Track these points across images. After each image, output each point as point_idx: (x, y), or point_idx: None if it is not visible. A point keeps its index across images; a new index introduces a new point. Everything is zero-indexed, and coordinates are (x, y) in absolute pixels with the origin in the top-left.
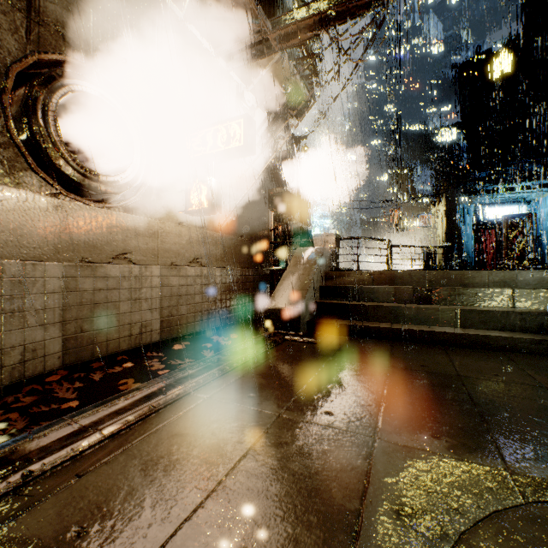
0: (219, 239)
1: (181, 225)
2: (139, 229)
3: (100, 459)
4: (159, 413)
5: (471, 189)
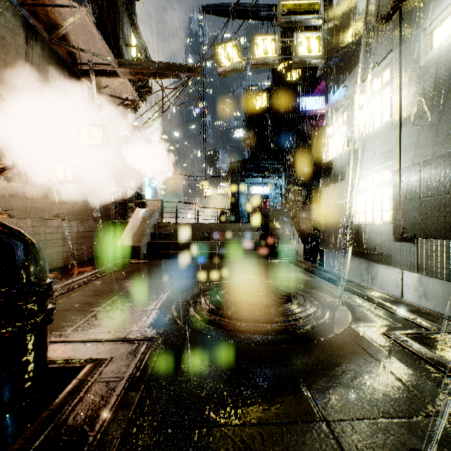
0: (75, 200)
1: (47, 190)
2: (16, 192)
3: (65, 298)
4: (79, 288)
5: (244, 174)
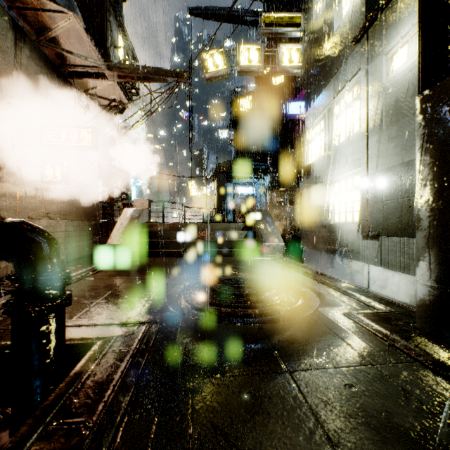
0: (63, 199)
1: (35, 190)
2: (5, 192)
3: None
4: (74, 284)
5: (230, 175)
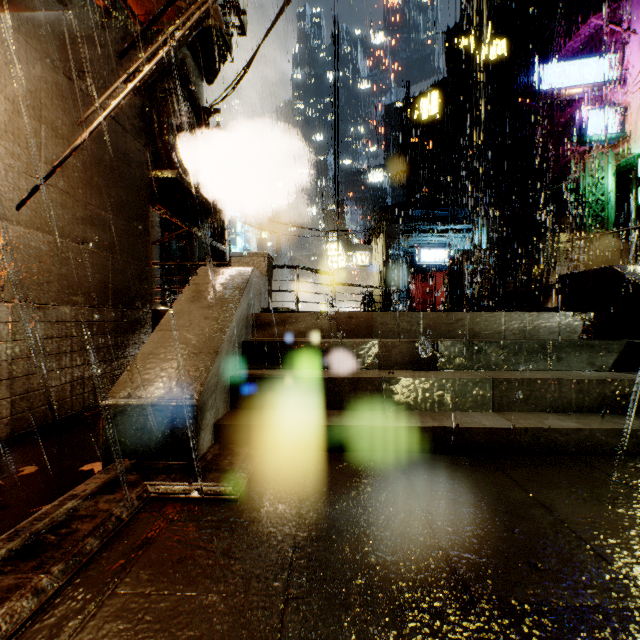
0: (6, 236)
1: None
2: None
3: None
4: None
5: (409, 226)
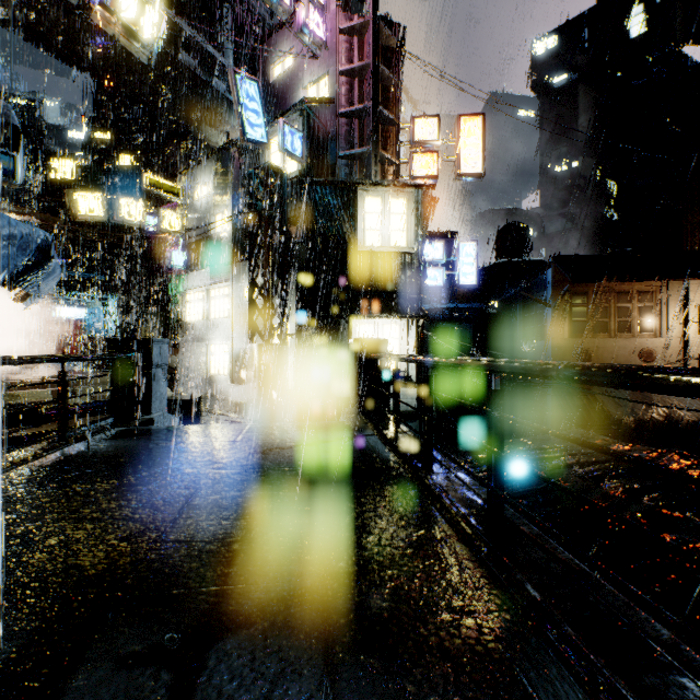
0: None
1: None
2: None
3: None
4: None
5: None
